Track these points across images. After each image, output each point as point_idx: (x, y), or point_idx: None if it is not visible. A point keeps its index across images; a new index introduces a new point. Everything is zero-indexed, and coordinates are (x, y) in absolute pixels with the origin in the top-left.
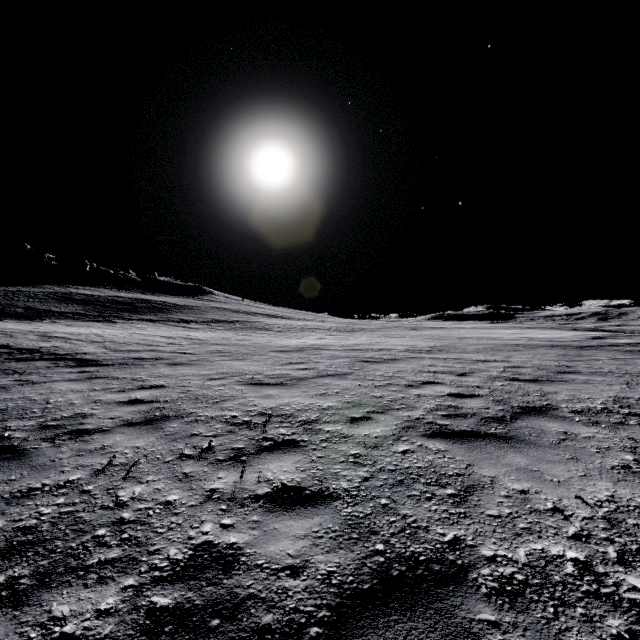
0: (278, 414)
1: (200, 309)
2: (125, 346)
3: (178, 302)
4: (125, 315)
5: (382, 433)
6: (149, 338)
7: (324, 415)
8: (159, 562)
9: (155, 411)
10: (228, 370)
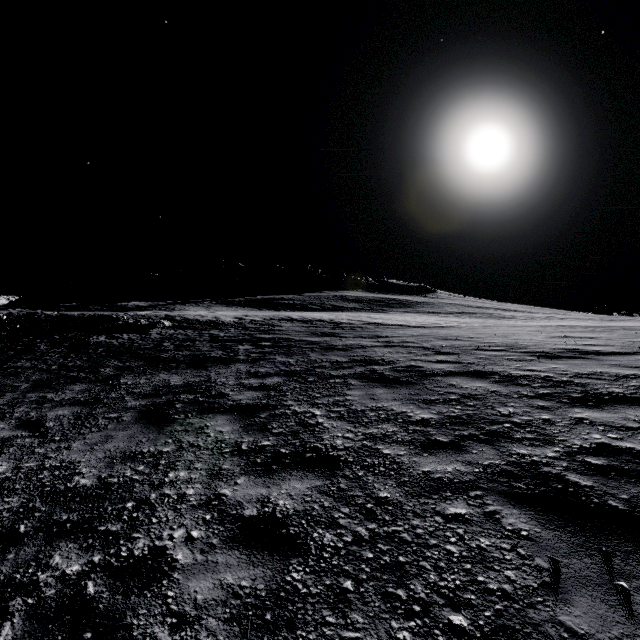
0: (570, 336)
1: (436, 304)
2: (419, 323)
3: (414, 299)
4: (386, 309)
5: (639, 340)
6: (426, 320)
7: (600, 337)
8: (551, 348)
9: (497, 335)
10: (514, 329)
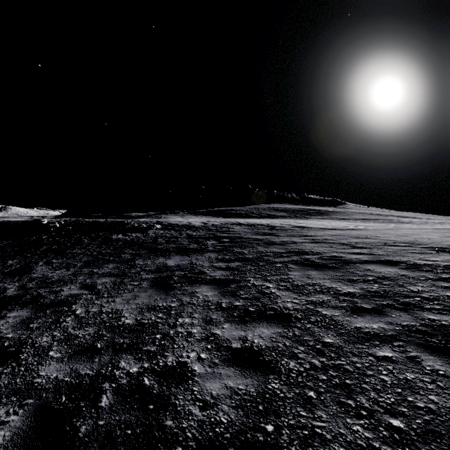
0: None
1: (345, 213)
2: (334, 226)
3: (328, 209)
4: (307, 216)
5: None
6: (340, 224)
7: None
8: (448, 245)
9: (399, 235)
10: (413, 231)
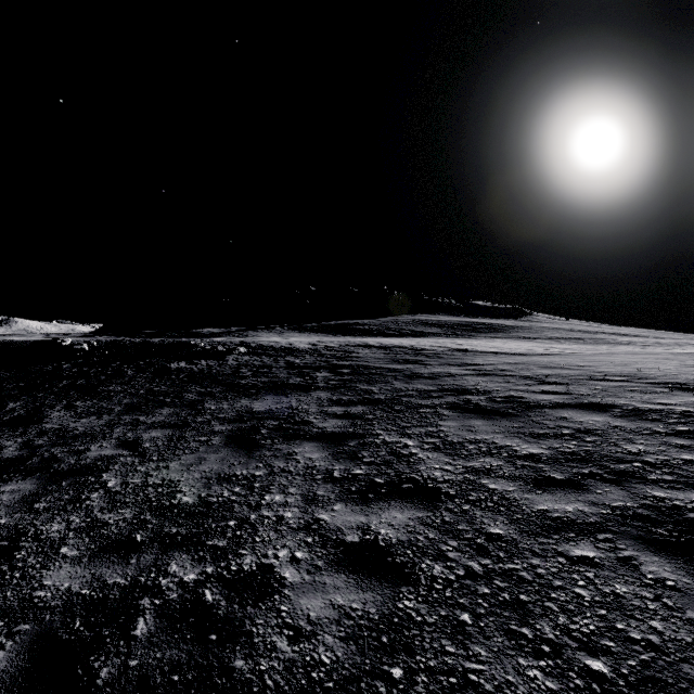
0: None
1: (532, 329)
2: (514, 350)
3: (506, 323)
4: (474, 334)
5: None
6: (523, 346)
7: None
8: (688, 379)
9: (614, 363)
10: (635, 357)
